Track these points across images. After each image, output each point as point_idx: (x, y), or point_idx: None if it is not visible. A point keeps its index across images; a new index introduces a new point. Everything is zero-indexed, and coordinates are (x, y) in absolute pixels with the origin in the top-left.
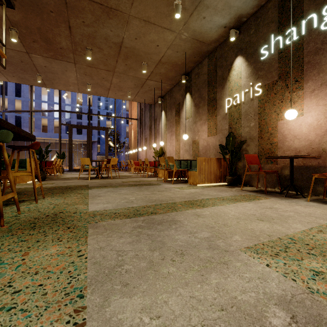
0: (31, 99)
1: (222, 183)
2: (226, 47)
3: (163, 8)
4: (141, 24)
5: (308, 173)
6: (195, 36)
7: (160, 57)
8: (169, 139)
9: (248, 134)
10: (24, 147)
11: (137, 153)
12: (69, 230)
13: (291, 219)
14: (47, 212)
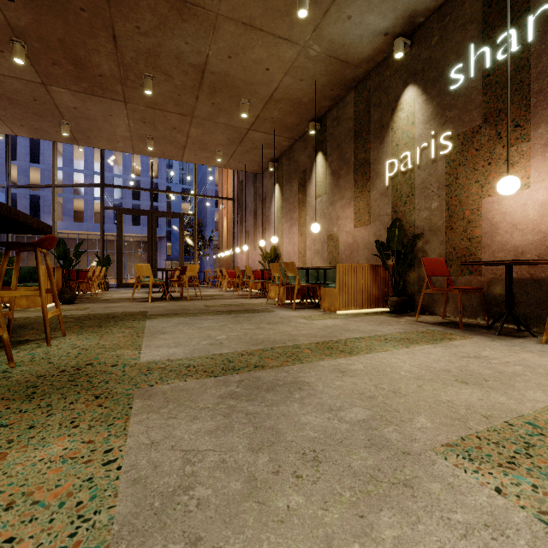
0: (55, 166)
1: (380, 308)
2: (387, 71)
3: (276, 1)
4: (238, 30)
5: (539, 293)
6: (333, 51)
7: (271, 91)
8: (287, 232)
9: (427, 223)
10: (26, 245)
11: (233, 256)
12: (97, 401)
13: (521, 381)
14: (64, 363)
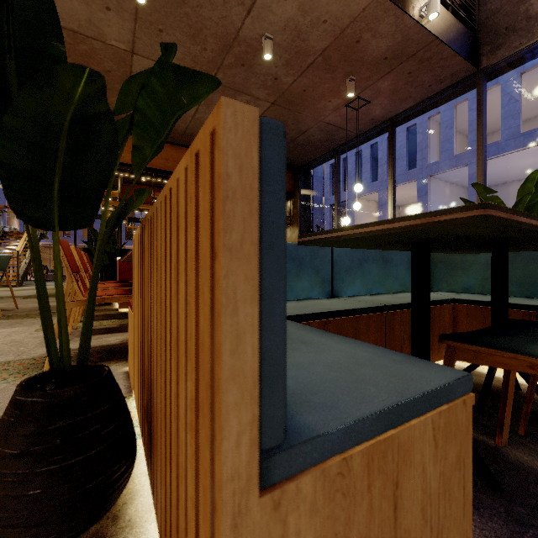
0: None
1: None
2: None
3: None
4: None
5: None
6: None
7: None
8: None
9: None
10: None
11: None
12: None
13: None
14: None
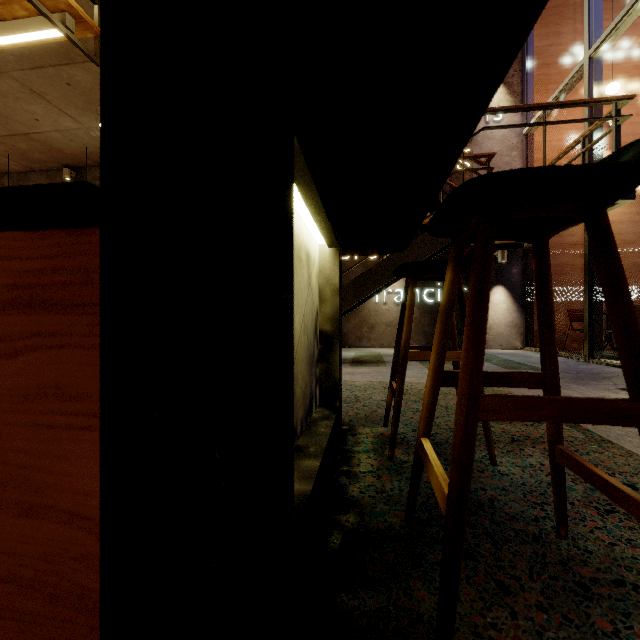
0: None
1: None
2: None
3: (77, 100)
4: (22, 89)
5: None
6: None
7: (30, 131)
8: None
9: None
10: None
11: None
12: None
13: None
14: None
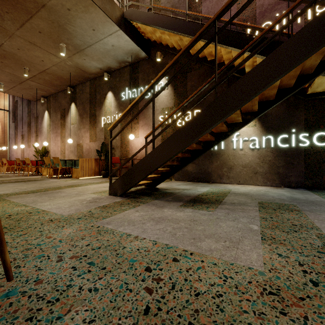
0: None
1: (99, 176)
2: (103, 81)
3: (49, 42)
4: (26, 42)
5: None
6: (78, 66)
7: (44, 68)
8: (54, 139)
9: (115, 144)
10: None
11: (8, 150)
12: None
13: None
14: None
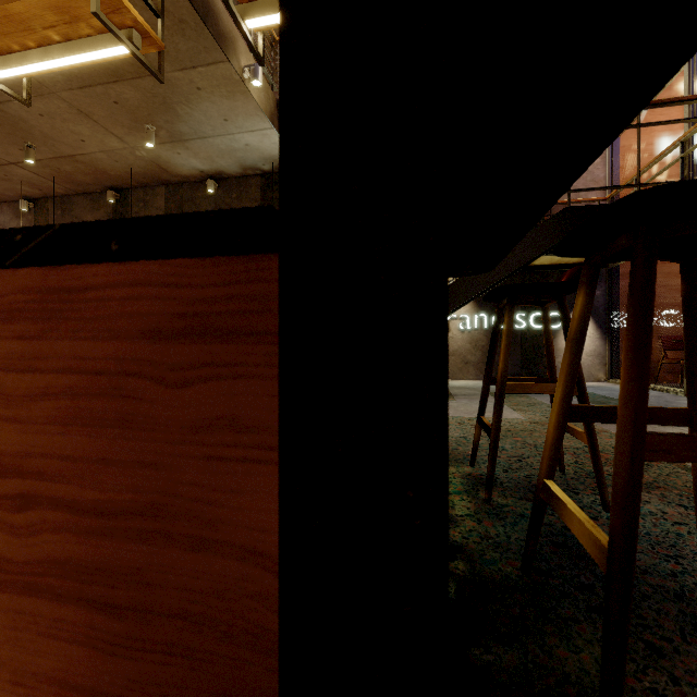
0: None
1: None
2: (199, 192)
3: (123, 119)
4: (69, 109)
5: None
6: (157, 161)
7: (75, 153)
8: None
9: None
10: None
11: None
12: None
13: None
14: None
